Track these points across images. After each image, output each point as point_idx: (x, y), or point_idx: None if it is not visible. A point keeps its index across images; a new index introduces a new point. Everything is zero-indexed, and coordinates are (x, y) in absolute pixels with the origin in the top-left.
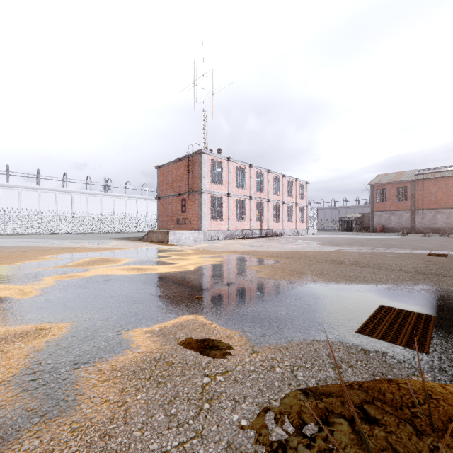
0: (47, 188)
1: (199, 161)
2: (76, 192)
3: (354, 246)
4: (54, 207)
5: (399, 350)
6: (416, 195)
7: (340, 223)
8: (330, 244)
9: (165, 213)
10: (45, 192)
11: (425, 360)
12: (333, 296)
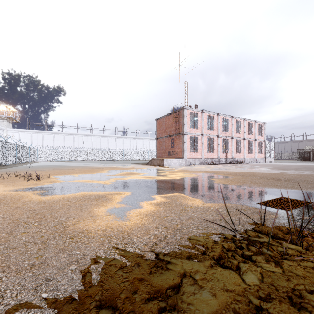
0: (96, 135)
1: (182, 114)
2: (110, 136)
3: (299, 170)
4: (99, 145)
5: (273, 209)
6: None
7: (298, 154)
8: (279, 169)
9: (161, 148)
10: (95, 137)
11: (284, 213)
12: (255, 192)
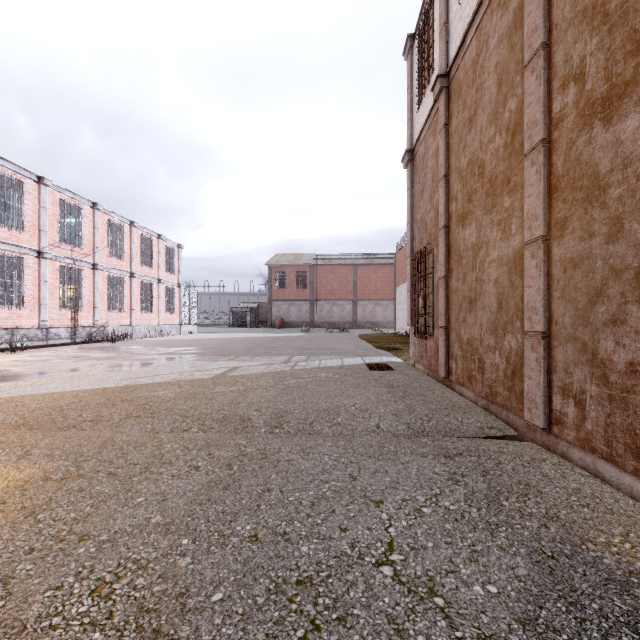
0: None
1: None
2: None
3: (259, 356)
4: None
5: None
6: (315, 282)
7: (232, 315)
8: (217, 354)
9: None
10: None
11: None
12: None
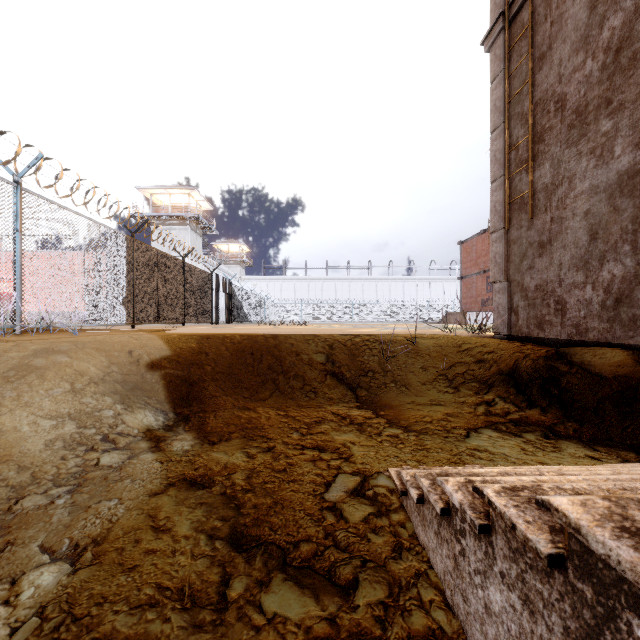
0: (355, 278)
1: None
2: (379, 279)
3: None
4: (361, 296)
5: None
6: None
7: None
8: None
9: (468, 294)
10: (354, 282)
11: None
12: None
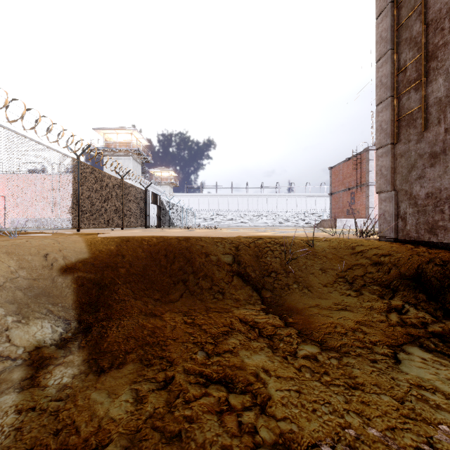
0: (252, 195)
1: (367, 157)
2: (269, 195)
3: None
4: (256, 207)
5: None
6: None
7: None
8: None
9: (336, 206)
10: (251, 198)
11: None
12: None
